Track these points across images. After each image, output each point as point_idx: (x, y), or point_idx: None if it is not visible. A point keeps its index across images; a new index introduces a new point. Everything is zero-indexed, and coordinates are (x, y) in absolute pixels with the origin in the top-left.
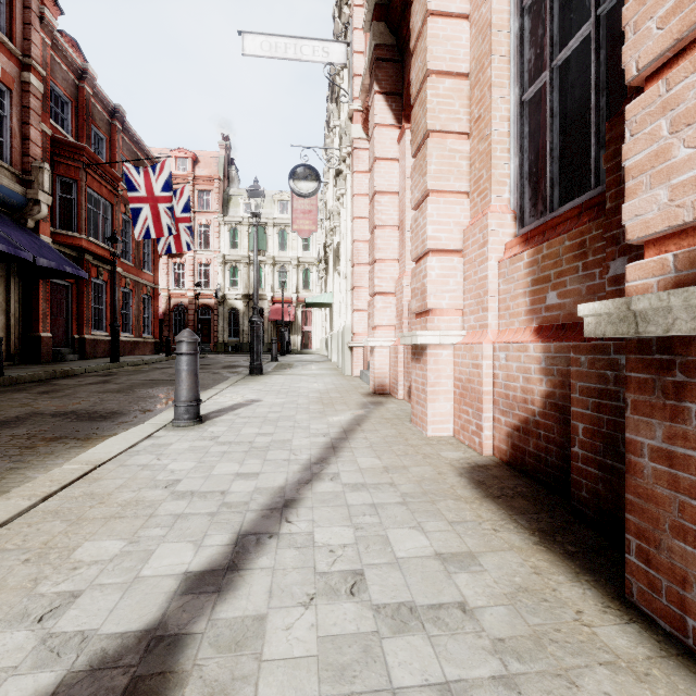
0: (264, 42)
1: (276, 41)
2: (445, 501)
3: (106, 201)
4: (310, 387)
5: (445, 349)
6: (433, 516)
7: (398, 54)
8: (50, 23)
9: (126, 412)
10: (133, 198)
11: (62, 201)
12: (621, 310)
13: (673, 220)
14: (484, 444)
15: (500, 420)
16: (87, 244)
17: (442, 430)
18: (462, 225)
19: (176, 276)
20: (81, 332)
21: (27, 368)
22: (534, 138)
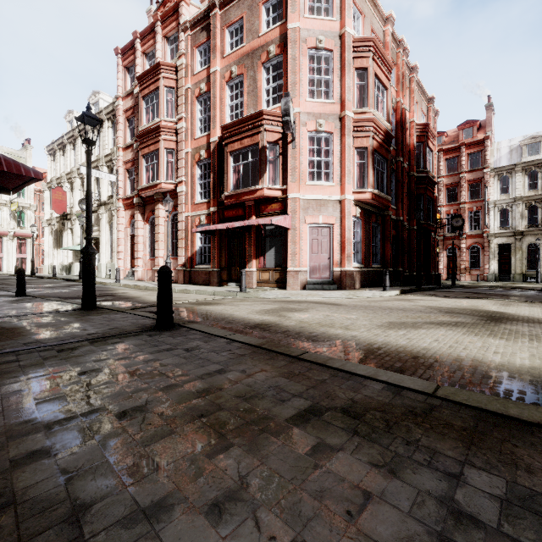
0: None
1: (93, 171)
2: None
3: None
4: None
5: None
6: None
7: (143, 205)
8: None
9: None
10: None
11: None
12: (178, 268)
13: (180, 264)
14: None
15: None
16: None
17: None
18: (164, 254)
19: None
20: None
21: None
22: (173, 246)
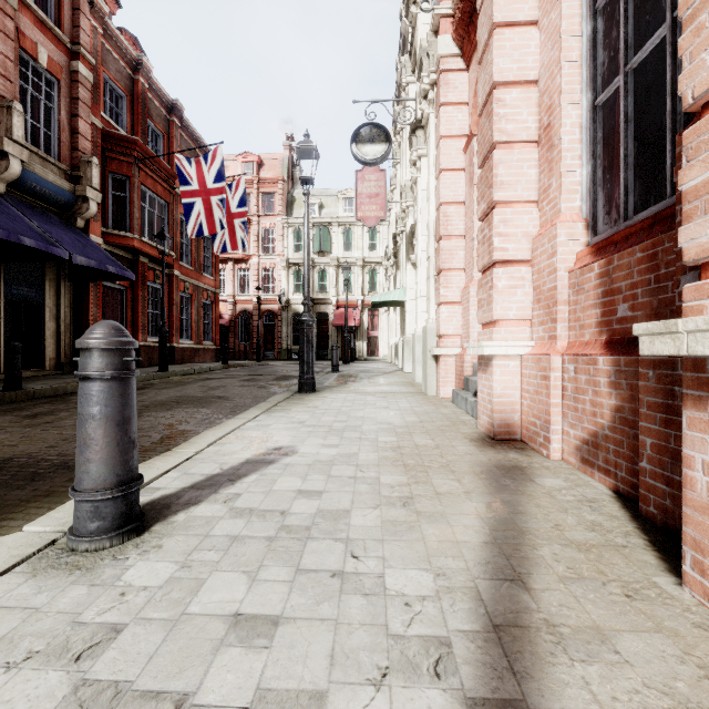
0: None
1: None
2: None
3: (161, 200)
4: (379, 419)
5: None
6: None
7: None
8: (100, 8)
9: None
10: (184, 192)
11: (115, 200)
12: None
13: None
14: None
15: None
16: (140, 244)
17: None
18: None
19: (242, 282)
20: (135, 338)
21: (67, 378)
22: None
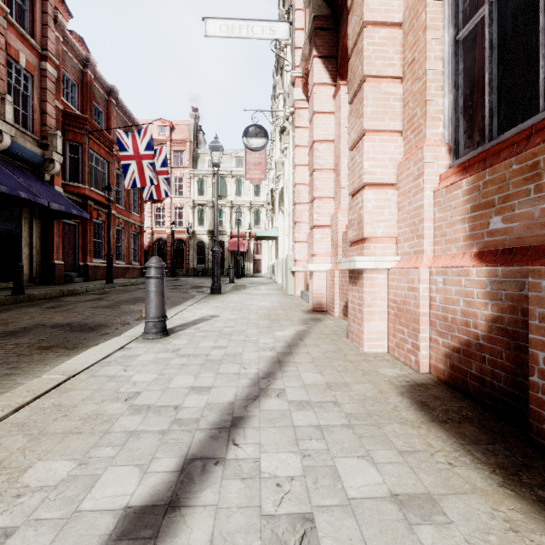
0: (223, 25)
1: (232, 24)
2: (391, 425)
3: (103, 160)
4: (259, 305)
5: (380, 273)
6: (381, 442)
7: (333, 23)
8: (62, 23)
9: (110, 325)
10: (123, 156)
11: (71, 160)
12: None
13: None
14: (420, 362)
15: (437, 340)
16: (89, 192)
17: (377, 346)
18: (396, 161)
19: (158, 217)
20: (85, 260)
21: (44, 287)
22: (468, 75)
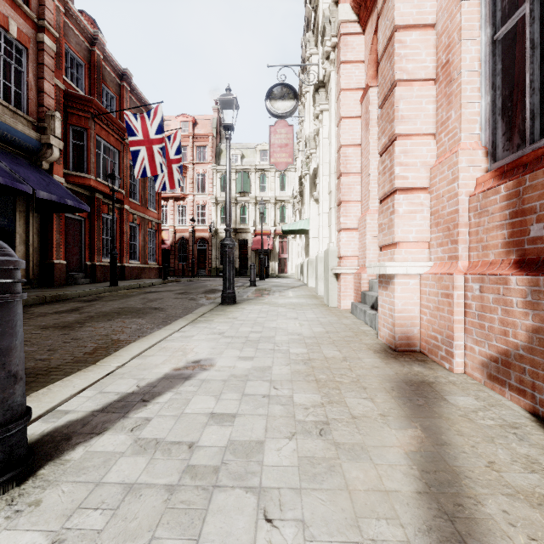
0: None
1: None
2: None
3: (113, 148)
4: (290, 330)
5: None
6: None
7: None
8: None
9: None
10: (132, 141)
11: (75, 148)
12: None
13: None
14: None
15: None
16: (96, 183)
17: None
18: None
19: (180, 216)
20: (92, 259)
21: (32, 291)
22: None
